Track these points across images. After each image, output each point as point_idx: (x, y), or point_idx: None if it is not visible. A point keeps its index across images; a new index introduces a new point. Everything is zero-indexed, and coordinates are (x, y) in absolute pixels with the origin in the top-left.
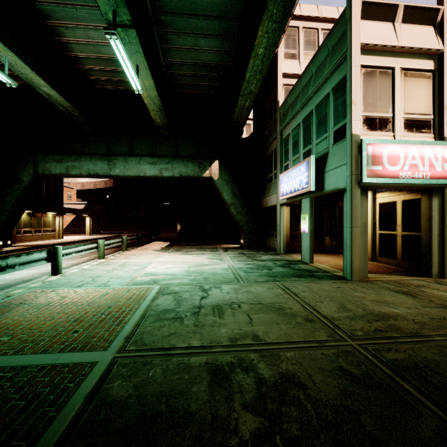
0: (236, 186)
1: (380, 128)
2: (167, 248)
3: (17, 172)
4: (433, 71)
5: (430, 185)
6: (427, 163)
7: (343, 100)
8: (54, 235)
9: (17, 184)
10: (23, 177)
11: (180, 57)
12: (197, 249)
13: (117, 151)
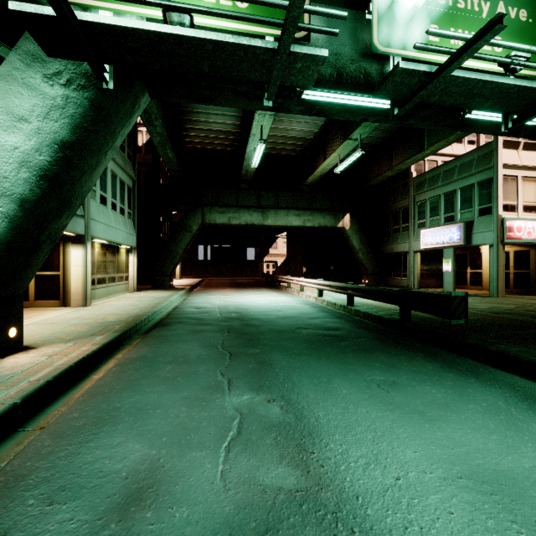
0: (363, 235)
1: (511, 210)
2: None
3: (188, 221)
4: None
5: None
6: (535, 231)
7: (488, 192)
8: None
9: (188, 232)
10: (193, 226)
11: None
12: None
13: (265, 204)
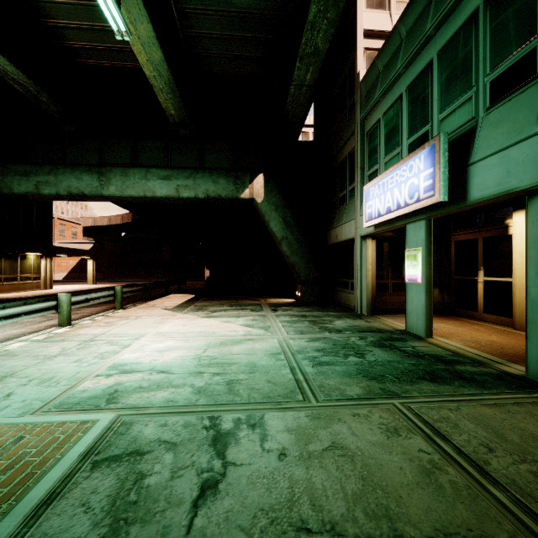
0: (290, 213)
1: None
2: (186, 304)
3: None
4: None
5: None
6: None
7: (524, 5)
8: (38, 283)
9: None
10: None
11: (201, 0)
12: (230, 307)
13: (114, 161)
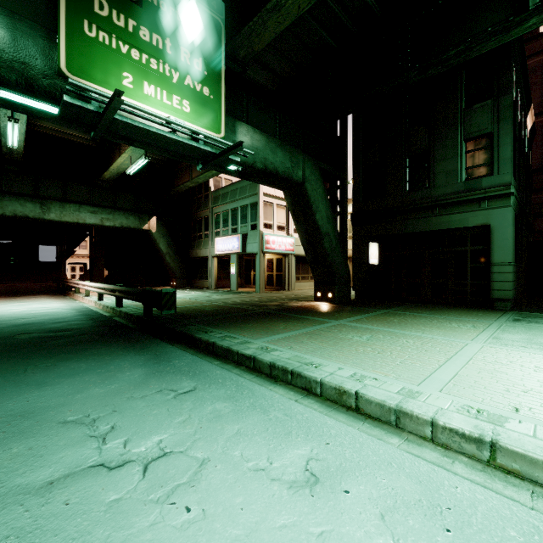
0: (171, 239)
1: (269, 228)
2: None
3: None
4: (286, 206)
5: (285, 253)
6: (284, 244)
7: (256, 212)
8: None
9: None
10: None
11: None
12: None
13: (47, 194)
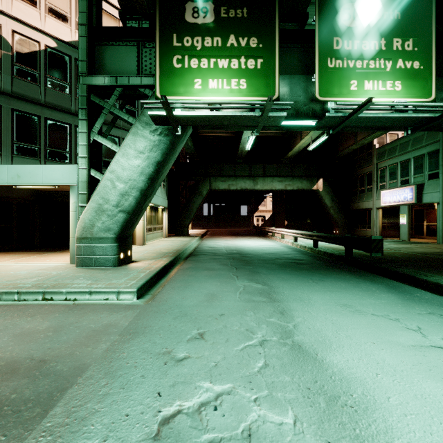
0: (334, 195)
1: None
2: None
3: (200, 188)
4: None
5: None
6: None
7: (436, 161)
8: None
9: (200, 196)
10: (203, 192)
11: None
12: None
13: (255, 174)
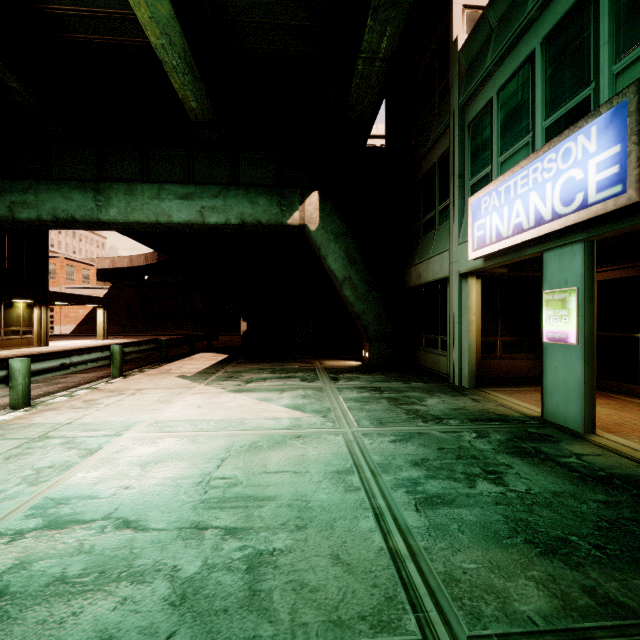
0: (354, 244)
1: None
2: (212, 369)
3: None
4: None
5: None
6: None
7: None
8: (30, 339)
9: None
10: None
11: None
12: (273, 374)
13: (117, 175)
